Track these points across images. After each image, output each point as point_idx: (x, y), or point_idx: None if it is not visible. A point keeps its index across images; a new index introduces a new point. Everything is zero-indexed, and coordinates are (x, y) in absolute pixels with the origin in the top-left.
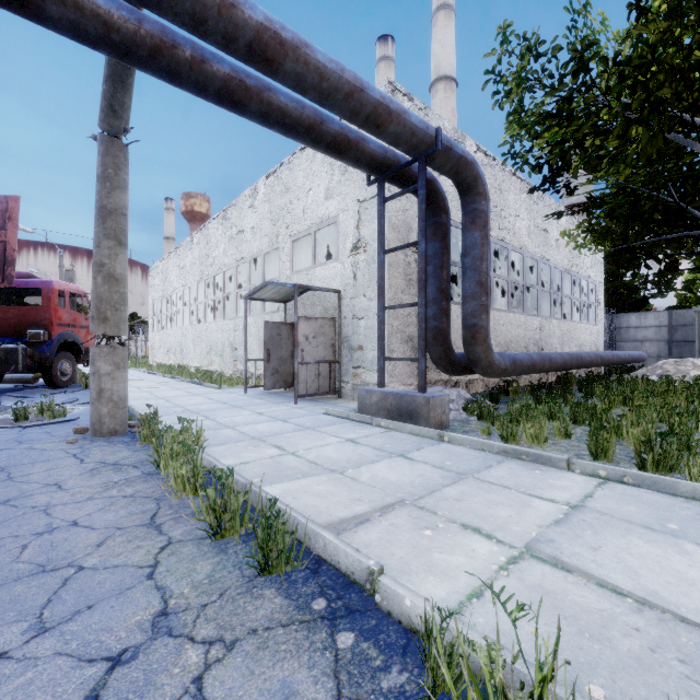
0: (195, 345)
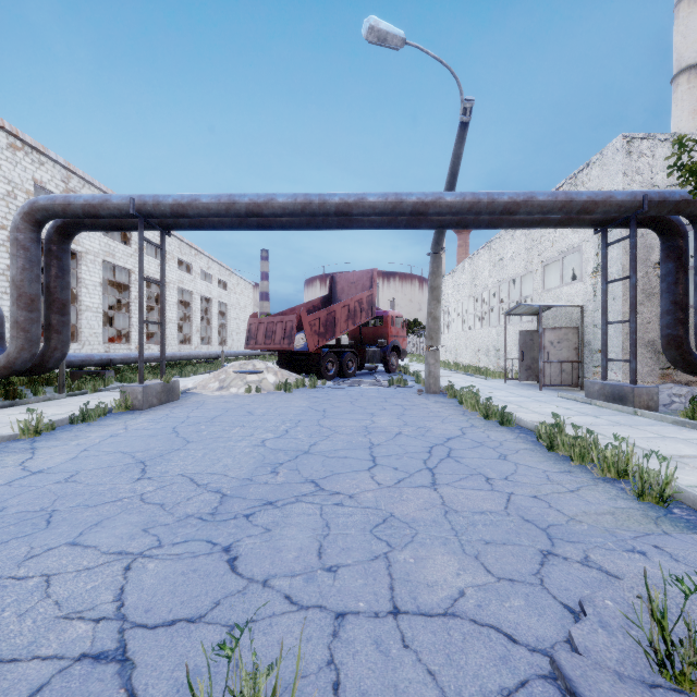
0: (466, 346)
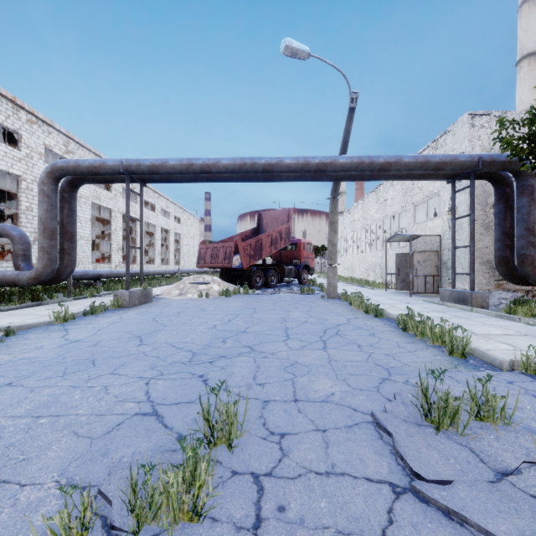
0: (359, 265)
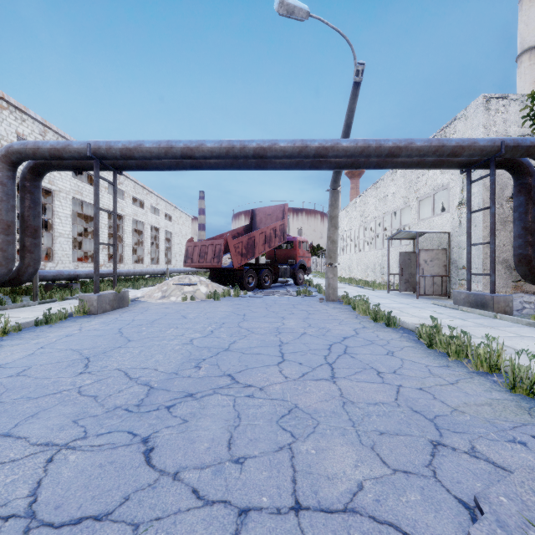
0: (357, 265)
